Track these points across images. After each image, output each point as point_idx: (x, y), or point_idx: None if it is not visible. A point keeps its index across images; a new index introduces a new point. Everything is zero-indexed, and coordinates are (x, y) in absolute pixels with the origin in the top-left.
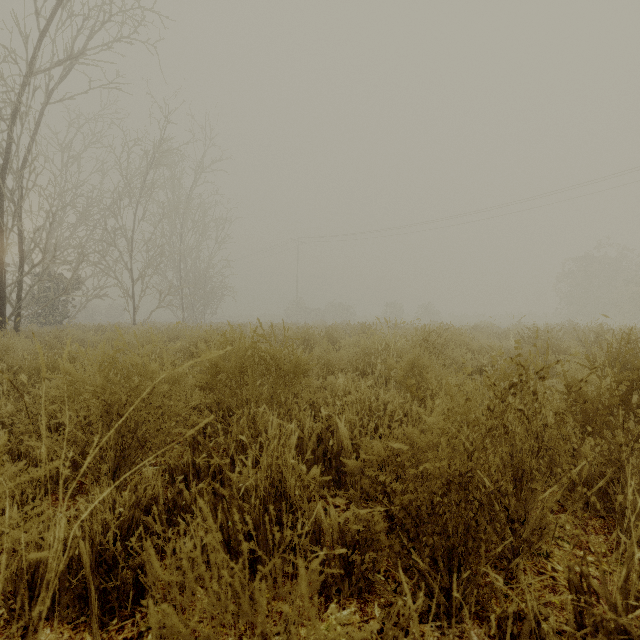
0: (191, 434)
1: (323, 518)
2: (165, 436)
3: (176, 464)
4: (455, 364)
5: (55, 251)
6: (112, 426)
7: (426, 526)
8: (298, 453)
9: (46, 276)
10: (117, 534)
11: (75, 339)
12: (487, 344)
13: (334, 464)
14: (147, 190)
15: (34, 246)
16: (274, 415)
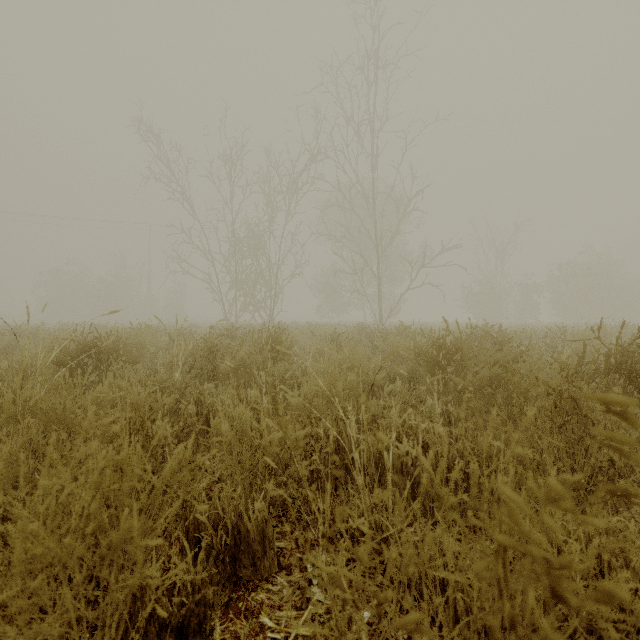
0: None
1: None
2: None
3: None
4: None
5: None
6: None
7: None
8: None
9: None
10: None
11: None
12: None
13: None
14: None
15: None
16: None
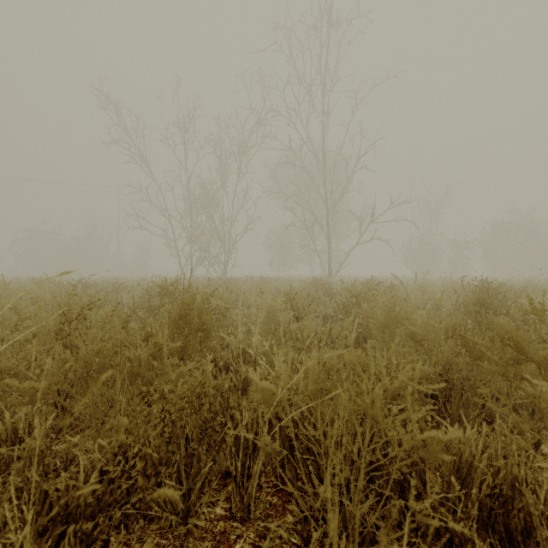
0: None
1: None
2: None
3: None
4: None
5: None
6: None
7: None
8: None
9: None
10: None
11: None
12: None
13: None
14: None
15: None
16: None
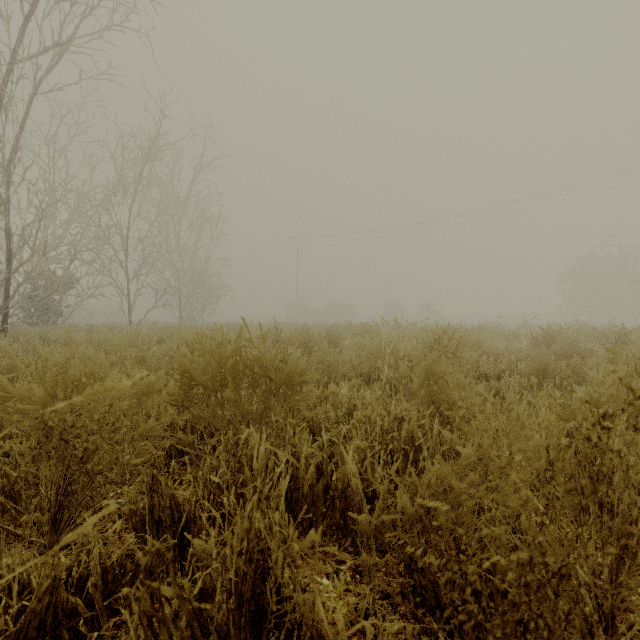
0: (149, 471)
1: (325, 623)
2: (122, 468)
3: (132, 507)
4: (469, 368)
5: (45, 248)
6: (53, 456)
7: (481, 633)
8: (292, 488)
9: (39, 275)
10: (17, 639)
11: (62, 340)
12: (498, 345)
13: (338, 505)
14: (143, 187)
15: (23, 243)
16: (263, 438)
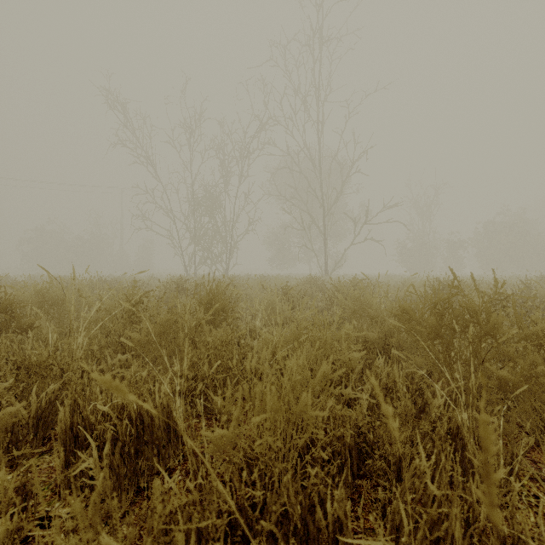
0: None
1: None
2: None
3: None
4: None
5: None
6: None
7: None
8: None
9: None
10: None
11: None
12: None
13: None
14: None
15: None
16: None
